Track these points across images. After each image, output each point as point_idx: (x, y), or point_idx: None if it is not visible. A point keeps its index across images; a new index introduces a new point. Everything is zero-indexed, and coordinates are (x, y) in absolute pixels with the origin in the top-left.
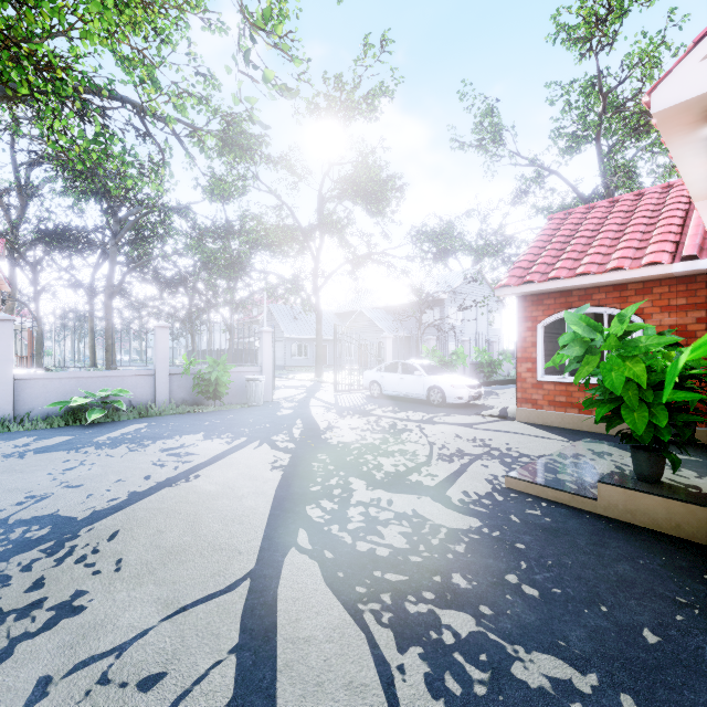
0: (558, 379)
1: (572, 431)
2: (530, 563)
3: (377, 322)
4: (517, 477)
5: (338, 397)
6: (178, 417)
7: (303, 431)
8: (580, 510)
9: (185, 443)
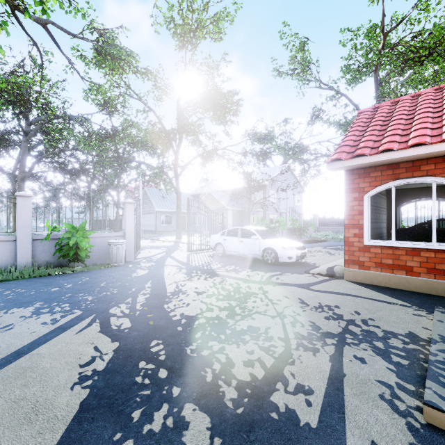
0: (385, 243)
1: (402, 292)
2: None
3: (220, 200)
4: None
5: (190, 256)
6: (33, 280)
7: (148, 298)
8: None
9: None
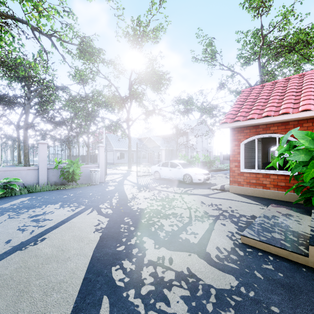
0: (252, 171)
1: (260, 198)
2: None
3: (157, 142)
4: (249, 237)
5: (138, 179)
6: (50, 192)
7: (118, 201)
8: (297, 264)
9: (46, 211)
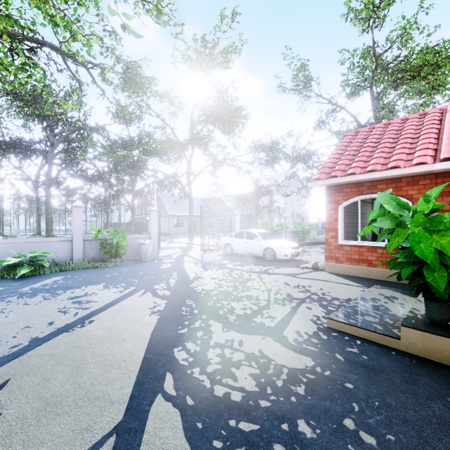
0: (353, 243)
1: (363, 279)
2: (361, 405)
3: (229, 204)
4: (336, 319)
5: (203, 254)
6: (88, 270)
7: (177, 281)
8: (387, 347)
9: (88, 292)
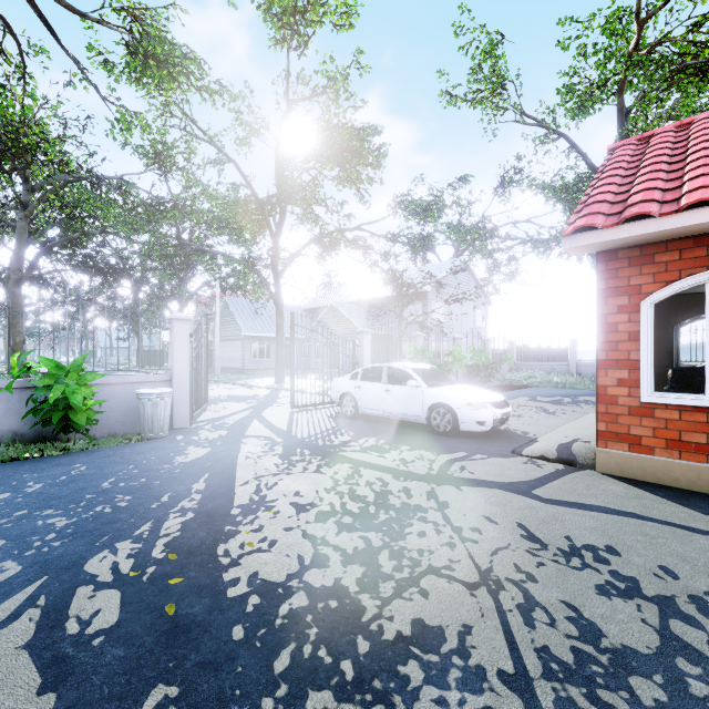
0: (690, 400)
1: None
2: None
3: (351, 317)
4: None
5: (295, 416)
6: None
7: (187, 524)
8: None
9: None
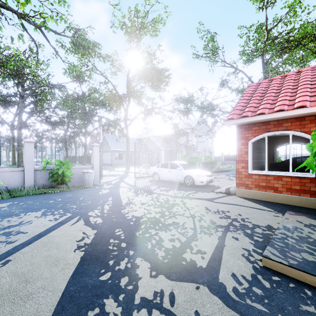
0: (261, 172)
1: (271, 203)
2: None
3: (156, 142)
4: (274, 259)
5: (136, 181)
6: (36, 196)
7: (111, 207)
8: None
9: (23, 220)
